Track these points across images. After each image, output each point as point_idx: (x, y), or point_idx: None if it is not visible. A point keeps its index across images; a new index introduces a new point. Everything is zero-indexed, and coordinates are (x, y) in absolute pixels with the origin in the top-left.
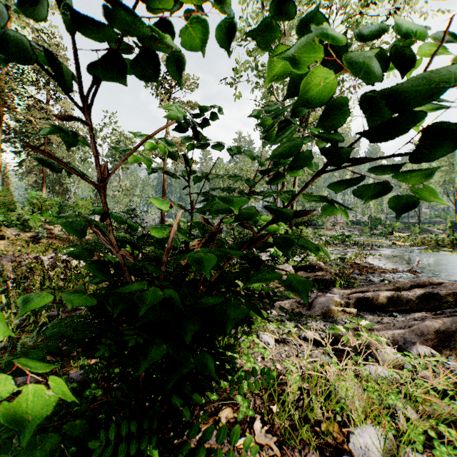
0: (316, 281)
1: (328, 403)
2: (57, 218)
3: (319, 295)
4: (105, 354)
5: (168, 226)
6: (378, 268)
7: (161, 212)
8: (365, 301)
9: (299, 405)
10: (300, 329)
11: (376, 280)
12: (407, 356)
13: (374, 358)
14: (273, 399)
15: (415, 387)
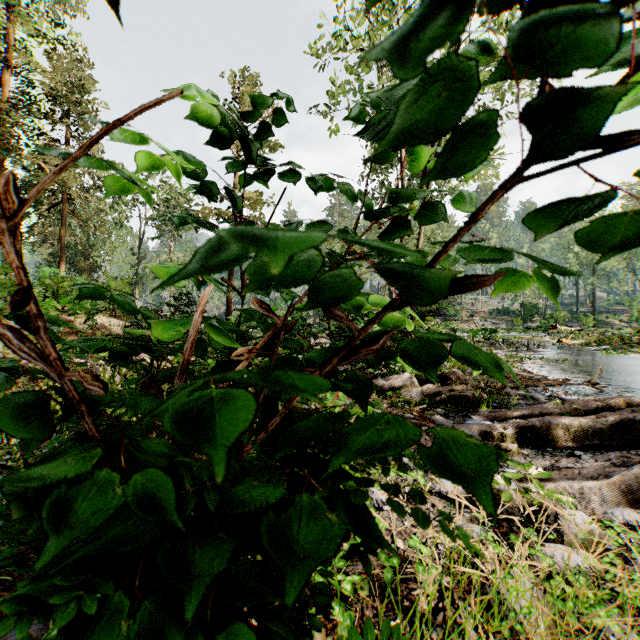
0: (452, 399)
1: (487, 618)
2: (79, 306)
3: (457, 421)
4: (7, 631)
5: (207, 318)
6: (541, 379)
7: (227, 297)
8: (529, 432)
9: (438, 621)
10: (432, 478)
11: (541, 398)
12: (609, 529)
13: (554, 530)
14: (392, 607)
15: (636, 592)
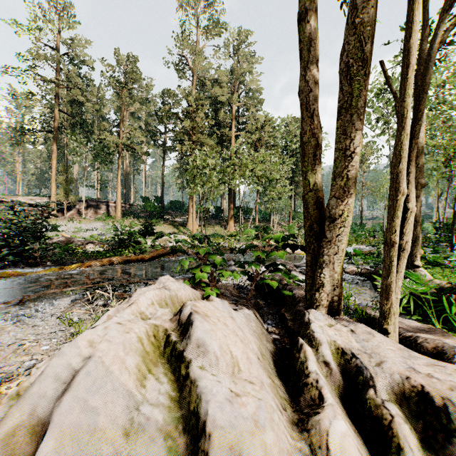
0: None
1: None
2: None
3: None
4: None
5: None
6: None
7: (361, 219)
8: None
9: None
10: None
11: None
12: None
13: None
14: None
15: None
